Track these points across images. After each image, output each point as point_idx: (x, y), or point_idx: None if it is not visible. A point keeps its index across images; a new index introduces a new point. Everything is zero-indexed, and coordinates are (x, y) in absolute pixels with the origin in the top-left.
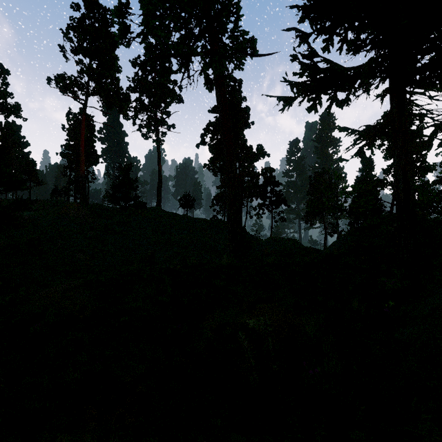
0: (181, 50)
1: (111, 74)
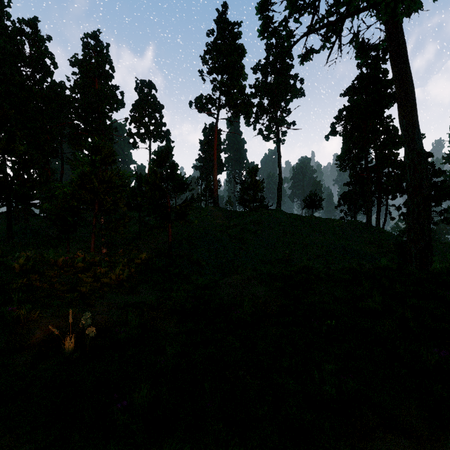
0: (356, 1)
1: (238, 83)
